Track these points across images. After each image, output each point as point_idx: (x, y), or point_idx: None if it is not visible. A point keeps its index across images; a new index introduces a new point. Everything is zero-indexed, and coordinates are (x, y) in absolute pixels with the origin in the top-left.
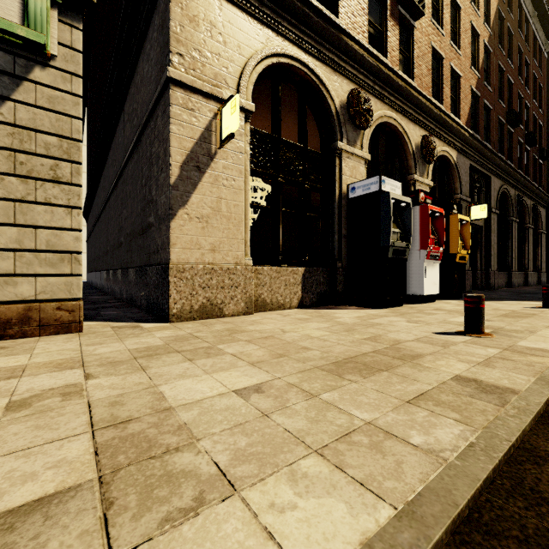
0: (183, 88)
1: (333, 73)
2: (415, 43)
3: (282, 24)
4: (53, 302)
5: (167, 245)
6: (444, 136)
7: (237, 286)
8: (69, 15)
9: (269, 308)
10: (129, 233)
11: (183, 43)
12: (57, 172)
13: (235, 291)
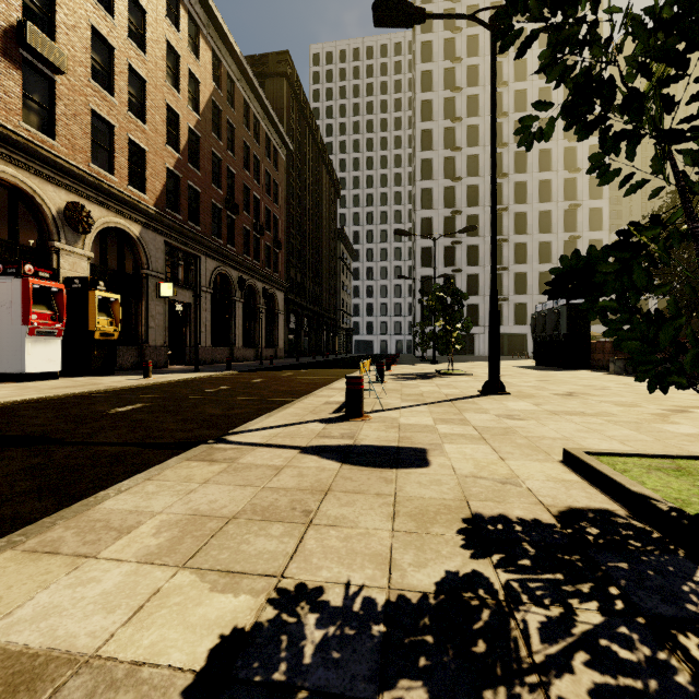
0: None
1: None
2: (58, 98)
3: None
4: None
5: None
6: (117, 208)
7: None
8: None
9: None
10: None
11: None
12: None
13: None
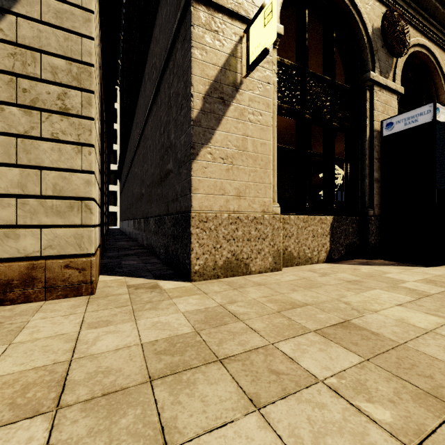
0: (205, 6)
1: None
2: None
3: None
4: (61, 258)
5: (188, 191)
6: None
7: (264, 237)
8: None
9: (296, 262)
10: (148, 185)
11: None
12: (65, 102)
13: (262, 243)
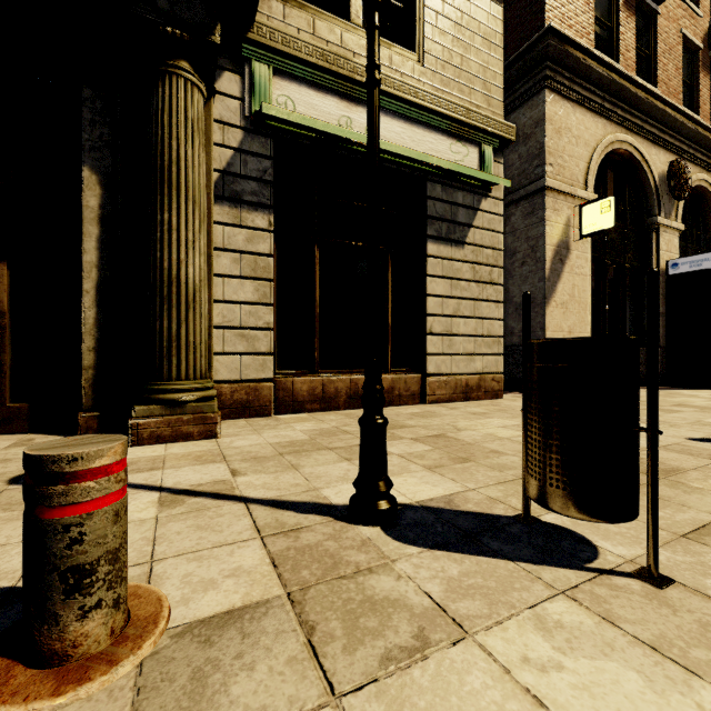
0: (552, 193)
1: (652, 146)
2: None
3: (616, 113)
4: (489, 375)
5: (539, 329)
6: None
7: None
8: (497, 154)
9: None
10: None
11: (552, 154)
12: (491, 276)
13: None
